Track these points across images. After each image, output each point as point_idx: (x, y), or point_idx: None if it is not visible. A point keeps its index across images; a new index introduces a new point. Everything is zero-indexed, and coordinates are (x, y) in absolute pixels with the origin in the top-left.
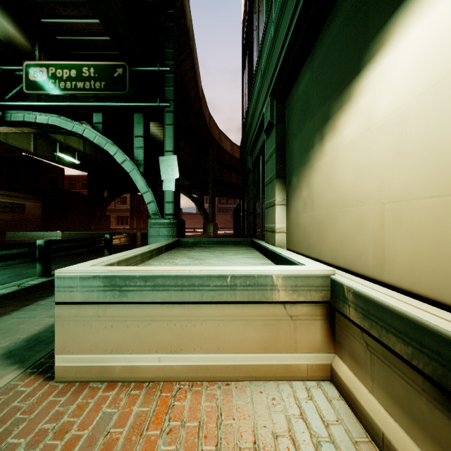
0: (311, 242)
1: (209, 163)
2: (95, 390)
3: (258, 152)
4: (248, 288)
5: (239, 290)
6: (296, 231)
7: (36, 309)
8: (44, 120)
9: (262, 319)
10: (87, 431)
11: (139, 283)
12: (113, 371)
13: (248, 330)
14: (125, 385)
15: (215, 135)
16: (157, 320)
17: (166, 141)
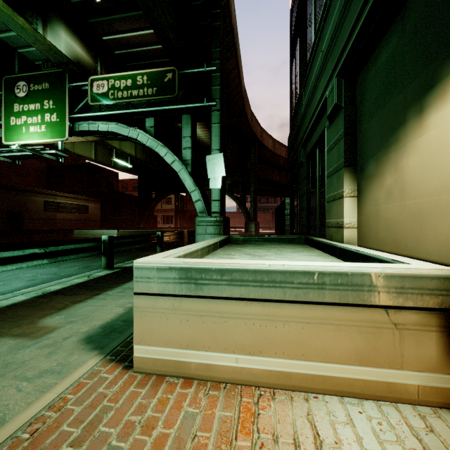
0: (401, 237)
1: (251, 161)
2: (172, 385)
3: (316, 142)
4: (339, 288)
5: (329, 290)
6: (373, 225)
7: (106, 299)
8: (105, 128)
9: (357, 325)
10: (172, 430)
11: (215, 277)
12: (189, 368)
13: (339, 336)
14: (201, 384)
15: (256, 133)
16: (234, 318)
17: (213, 140)
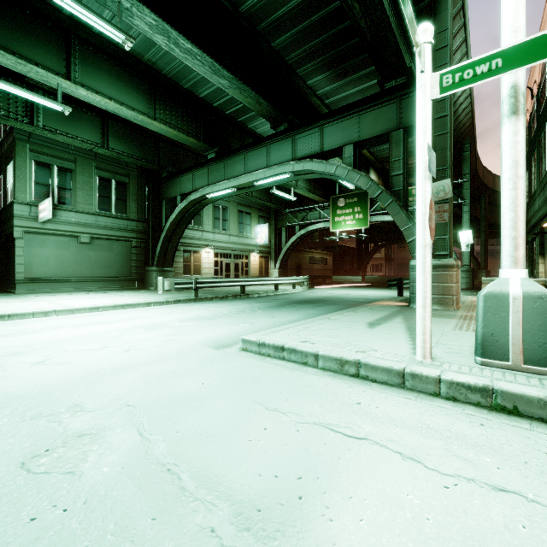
0: None
1: (481, 211)
2: None
3: (533, 238)
4: None
5: None
6: (545, 272)
7: None
8: (389, 219)
9: None
10: None
11: None
12: None
13: None
14: None
15: (488, 183)
16: None
17: (463, 222)
